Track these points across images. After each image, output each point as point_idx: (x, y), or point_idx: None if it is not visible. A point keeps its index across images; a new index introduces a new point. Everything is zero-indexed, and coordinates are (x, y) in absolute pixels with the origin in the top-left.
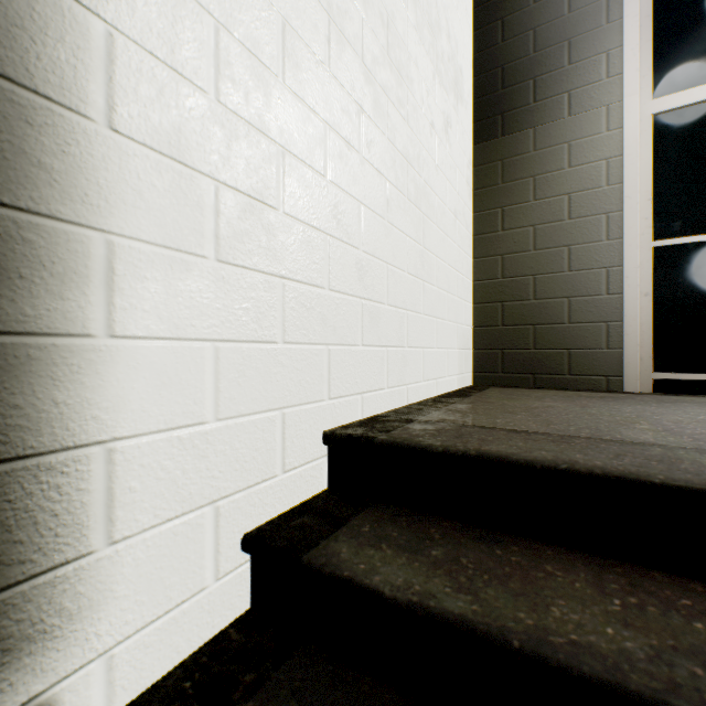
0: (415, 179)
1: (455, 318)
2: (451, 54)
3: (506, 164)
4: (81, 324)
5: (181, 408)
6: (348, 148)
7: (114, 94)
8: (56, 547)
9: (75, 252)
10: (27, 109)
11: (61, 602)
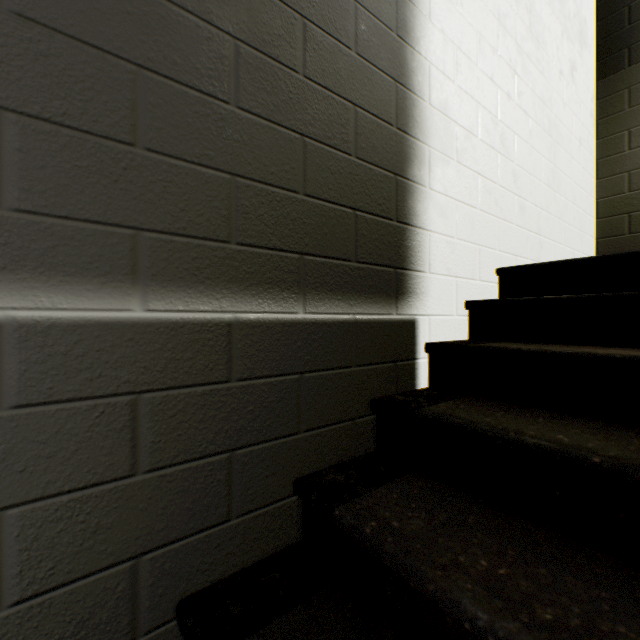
0: (547, 115)
1: (579, 227)
2: (576, 11)
3: (633, 91)
4: (423, 182)
5: (446, 227)
6: (507, 99)
7: (430, 90)
8: (418, 264)
9: (422, 154)
10: (413, 101)
11: (419, 286)
